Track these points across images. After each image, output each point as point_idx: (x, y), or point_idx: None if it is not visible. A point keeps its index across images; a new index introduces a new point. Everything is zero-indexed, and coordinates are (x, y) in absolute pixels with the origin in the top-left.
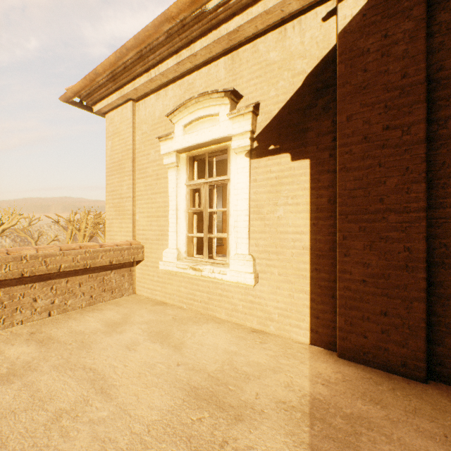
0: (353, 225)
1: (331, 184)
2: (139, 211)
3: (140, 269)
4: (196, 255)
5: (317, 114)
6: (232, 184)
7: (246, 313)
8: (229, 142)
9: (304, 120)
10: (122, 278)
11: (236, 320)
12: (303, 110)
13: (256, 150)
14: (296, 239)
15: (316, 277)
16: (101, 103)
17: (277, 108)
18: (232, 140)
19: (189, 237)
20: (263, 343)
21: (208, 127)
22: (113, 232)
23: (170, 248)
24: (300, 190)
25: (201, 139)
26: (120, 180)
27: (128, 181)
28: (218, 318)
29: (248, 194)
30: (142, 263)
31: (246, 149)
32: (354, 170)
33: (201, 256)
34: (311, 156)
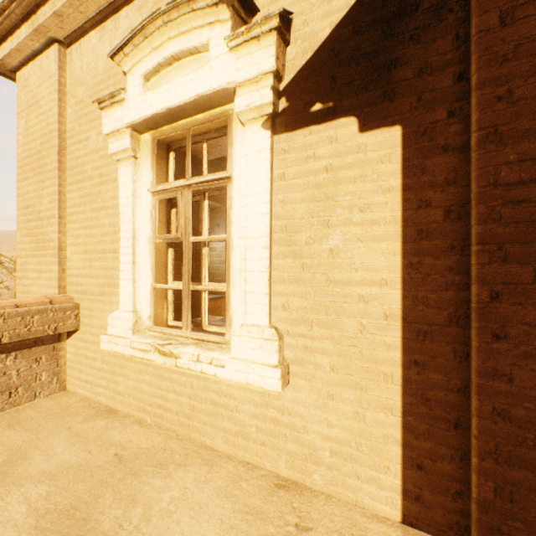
0: (517, 268)
1: (453, 176)
2: (71, 241)
3: (73, 346)
4: (172, 321)
5: (419, 26)
6: (236, 186)
7: (265, 442)
8: (230, 105)
9: (388, 42)
10: (35, 365)
11: (244, 456)
12: (386, 21)
13: (284, 115)
14: (370, 297)
15: (417, 381)
16: (3, 49)
17: (328, 26)
18: (235, 95)
19: (160, 288)
20: (304, 530)
21: (189, 73)
22: (28, 280)
23: (122, 310)
24: (380, 193)
25: (176, 98)
26: (39, 186)
27: (51, 188)
28: (210, 449)
29: (268, 205)
30: (77, 335)
31: (265, 113)
32: (519, 138)
33: (182, 324)
34: (406, 119)
